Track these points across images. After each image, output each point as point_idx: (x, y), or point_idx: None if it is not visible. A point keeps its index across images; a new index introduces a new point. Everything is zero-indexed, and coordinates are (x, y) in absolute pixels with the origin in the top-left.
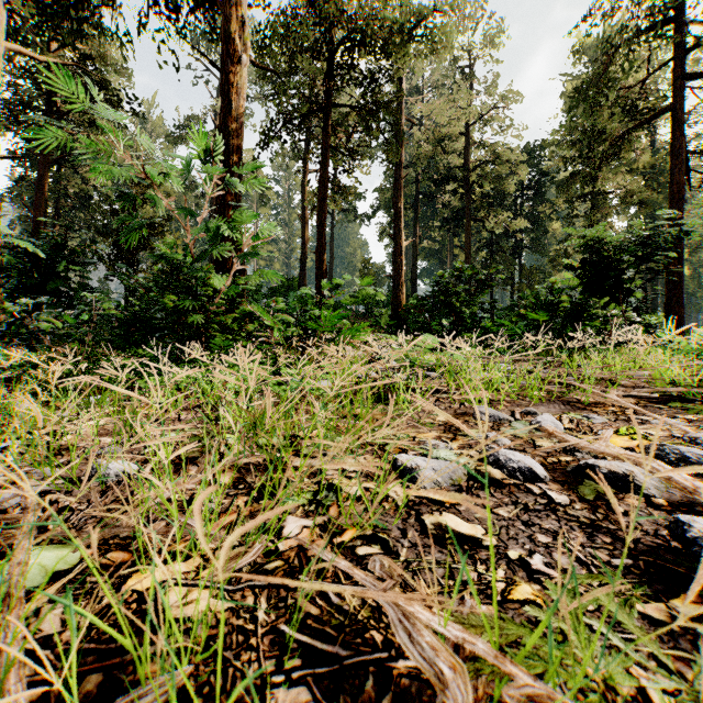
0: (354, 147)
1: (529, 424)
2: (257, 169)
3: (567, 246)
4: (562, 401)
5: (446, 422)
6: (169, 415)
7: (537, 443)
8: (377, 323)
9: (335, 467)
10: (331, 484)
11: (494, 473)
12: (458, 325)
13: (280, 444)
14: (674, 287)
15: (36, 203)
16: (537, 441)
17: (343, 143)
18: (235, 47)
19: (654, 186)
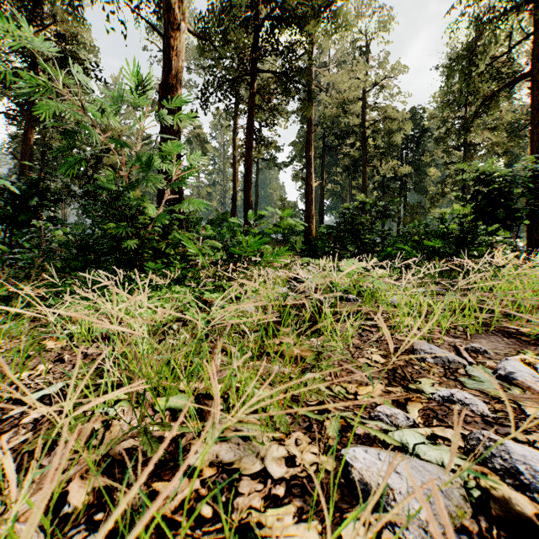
0: (274, 106)
1: (496, 374)
2: (198, 128)
3: (444, 186)
4: (500, 332)
5: (385, 364)
6: (77, 349)
7: (526, 410)
8: (292, 248)
9: (253, 468)
10: (244, 533)
11: (519, 502)
12: (363, 250)
13: (141, 491)
14: (534, 218)
15: (22, 153)
16: (523, 405)
17: (265, 102)
18: (175, 17)
19: (515, 137)
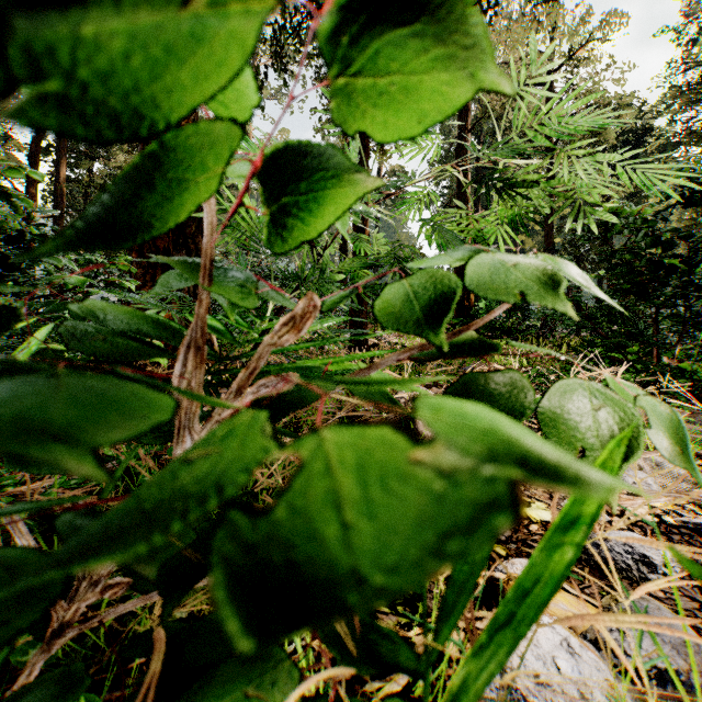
0: None
1: None
2: None
3: None
4: None
5: None
6: None
7: None
8: None
9: None
10: None
11: None
12: (698, 321)
13: None
14: None
15: (29, 184)
16: None
17: None
18: None
19: None
